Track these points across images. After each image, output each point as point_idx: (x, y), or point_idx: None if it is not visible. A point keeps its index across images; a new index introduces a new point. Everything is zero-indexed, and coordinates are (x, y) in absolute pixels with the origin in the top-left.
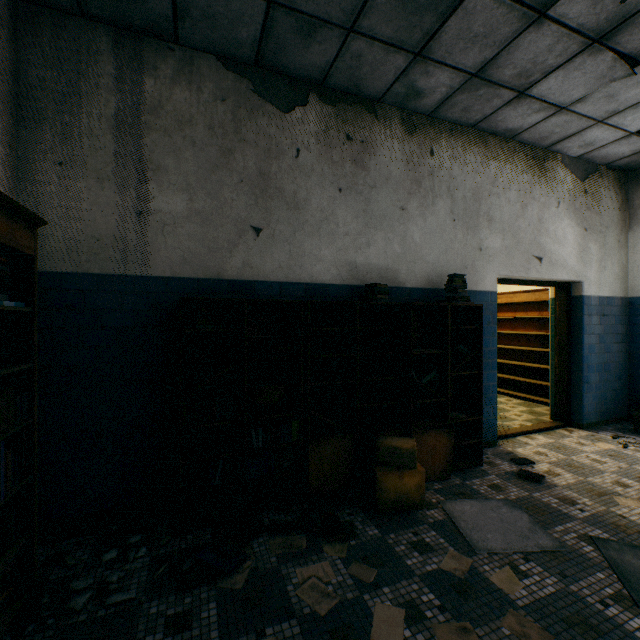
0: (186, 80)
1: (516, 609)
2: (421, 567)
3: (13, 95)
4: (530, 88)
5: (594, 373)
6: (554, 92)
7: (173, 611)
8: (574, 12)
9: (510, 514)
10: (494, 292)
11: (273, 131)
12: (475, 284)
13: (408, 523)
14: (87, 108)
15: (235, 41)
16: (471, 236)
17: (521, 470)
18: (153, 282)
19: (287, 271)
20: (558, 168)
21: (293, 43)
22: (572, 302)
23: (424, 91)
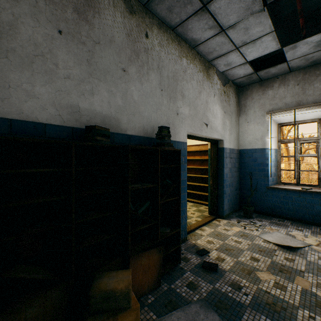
0: None
1: None
2: None
3: None
4: (210, 2)
5: (228, 188)
6: (222, 13)
7: None
8: None
9: (207, 320)
10: (185, 142)
11: None
12: (174, 136)
13: None
14: None
15: None
16: (172, 103)
17: (204, 262)
18: None
19: None
20: (214, 75)
21: None
22: (219, 151)
23: None
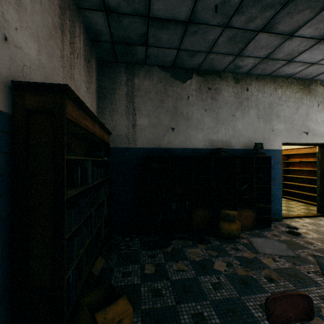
0: (148, 77)
1: (269, 269)
2: (234, 254)
3: (98, 92)
4: (293, 59)
5: None
6: (307, 58)
7: (149, 253)
8: (307, 33)
9: (278, 244)
10: (280, 150)
11: (179, 91)
12: (269, 146)
13: (232, 242)
14: (118, 92)
15: (165, 61)
16: (267, 124)
17: (290, 230)
18: (137, 149)
19: (184, 144)
20: (318, 87)
21: (186, 59)
22: None
23: (242, 66)
